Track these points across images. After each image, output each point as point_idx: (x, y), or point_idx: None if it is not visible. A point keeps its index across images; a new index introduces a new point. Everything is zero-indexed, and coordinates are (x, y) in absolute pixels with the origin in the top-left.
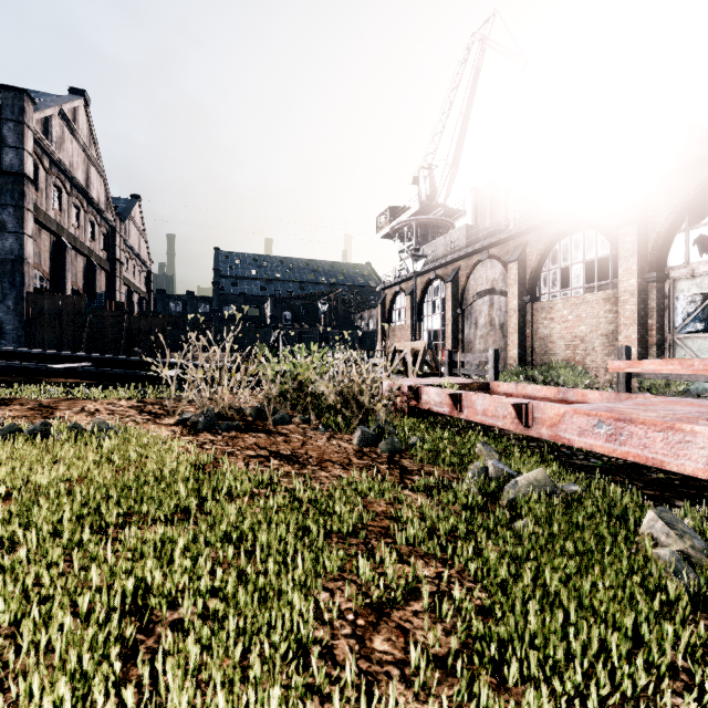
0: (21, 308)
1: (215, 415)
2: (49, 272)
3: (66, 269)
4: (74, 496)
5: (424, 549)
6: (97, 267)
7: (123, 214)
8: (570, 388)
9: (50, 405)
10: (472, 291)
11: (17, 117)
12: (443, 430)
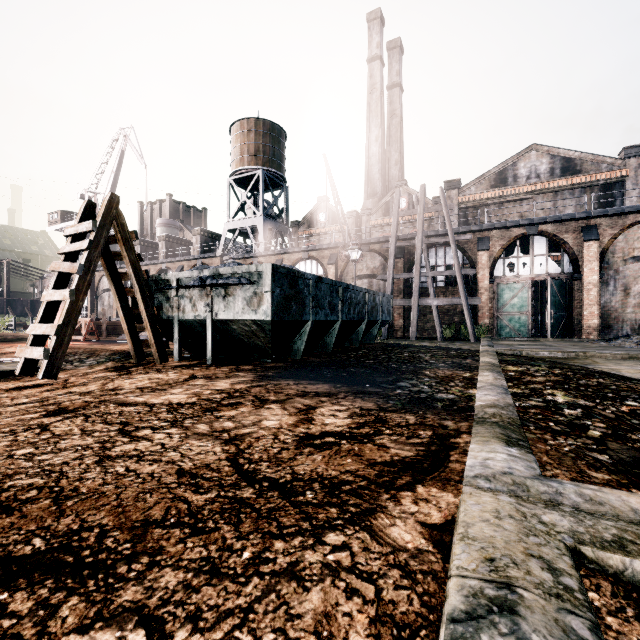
0: None
1: None
2: None
3: None
4: None
5: None
6: None
7: None
8: None
9: None
10: (102, 288)
11: None
12: None
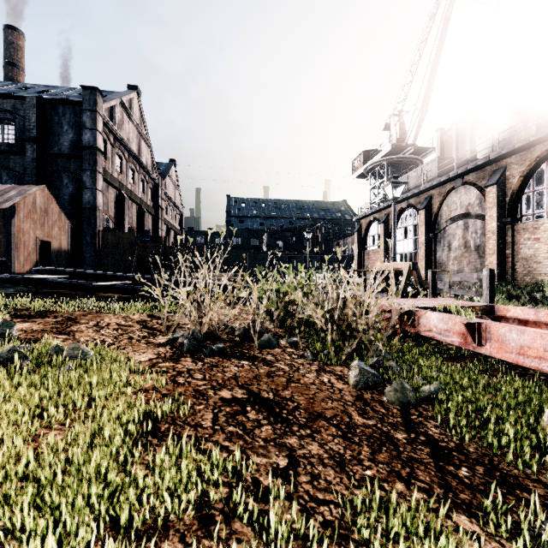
0: (94, 241)
1: (201, 336)
2: (114, 216)
3: (125, 213)
4: None
5: None
6: (146, 211)
7: (163, 173)
8: None
9: (76, 318)
10: (445, 216)
11: (92, 108)
12: (463, 371)
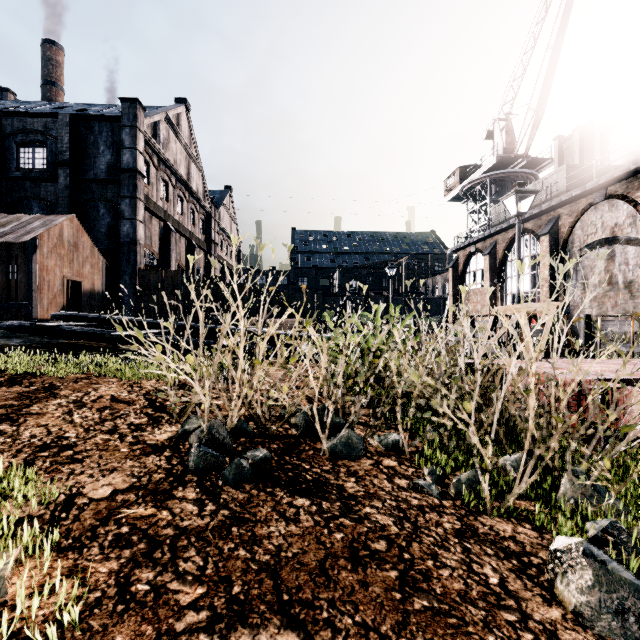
0: (134, 282)
1: (225, 435)
2: (158, 252)
3: (171, 249)
4: None
5: None
6: (196, 247)
7: (218, 202)
8: None
9: (59, 386)
10: (579, 243)
11: (131, 123)
12: None
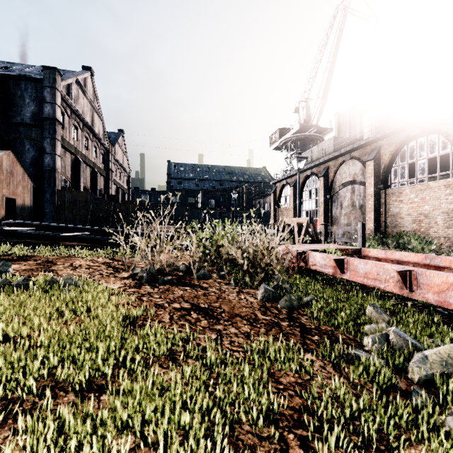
0: (54, 199)
1: (155, 271)
2: (70, 177)
3: (80, 175)
4: (1, 360)
5: (347, 452)
6: (98, 173)
7: (113, 141)
8: (437, 255)
9: (52, 261)
10: (338, 182)
11: (51, 85)
12: (330, 289)
